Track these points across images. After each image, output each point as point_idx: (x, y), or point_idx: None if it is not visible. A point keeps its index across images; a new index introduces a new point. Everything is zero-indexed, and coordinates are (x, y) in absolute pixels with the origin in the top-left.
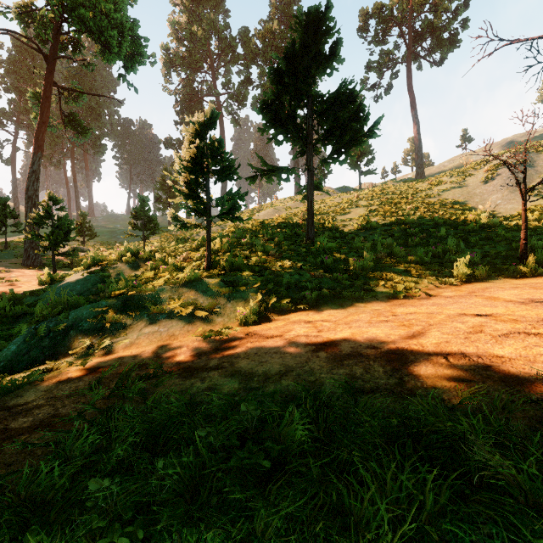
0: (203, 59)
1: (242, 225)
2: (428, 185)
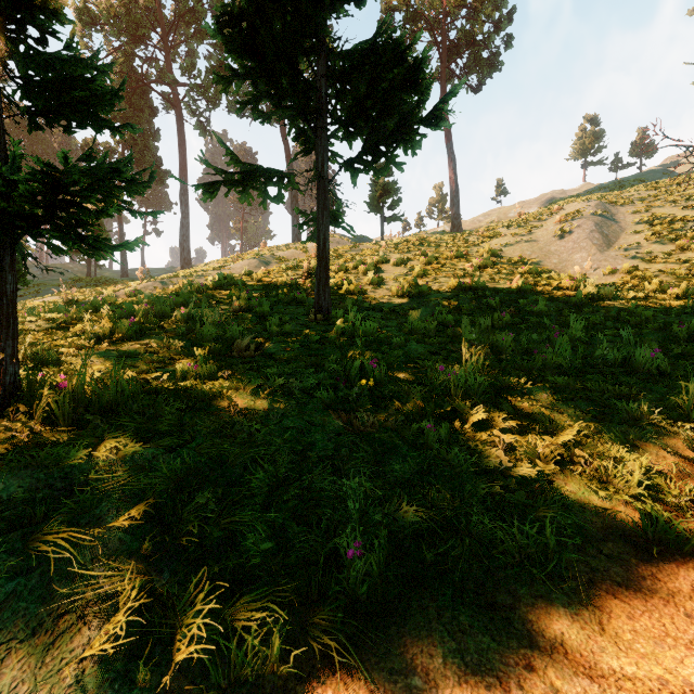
0: (149, 25)
1: (203, 281)
2: (479, 237)
